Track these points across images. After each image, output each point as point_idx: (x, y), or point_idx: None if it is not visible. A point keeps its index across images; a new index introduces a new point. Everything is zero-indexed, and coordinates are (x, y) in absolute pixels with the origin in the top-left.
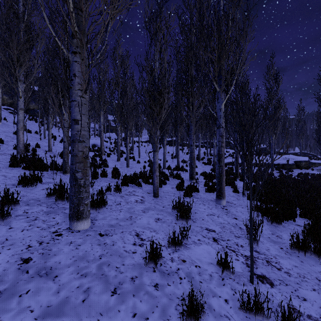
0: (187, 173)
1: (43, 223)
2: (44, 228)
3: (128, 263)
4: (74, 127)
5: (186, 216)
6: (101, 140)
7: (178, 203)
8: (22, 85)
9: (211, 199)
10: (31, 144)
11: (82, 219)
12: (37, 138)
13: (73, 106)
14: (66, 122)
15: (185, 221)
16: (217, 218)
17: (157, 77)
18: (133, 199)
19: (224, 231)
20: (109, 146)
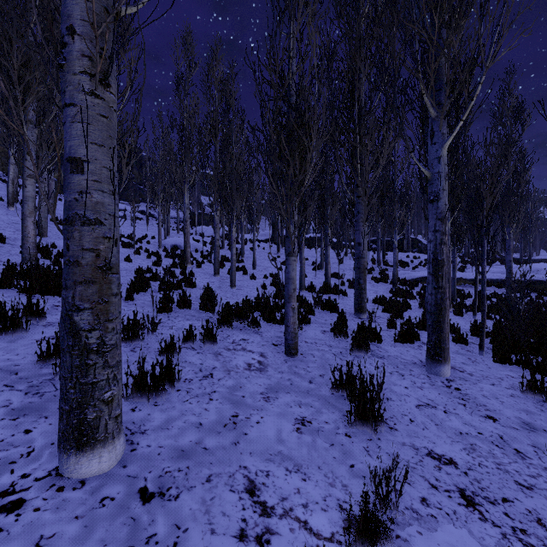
0: (346, 298)
1: None
2: None
3: None
4: (70, 180)
5: (374, 417)
6: (186, 236)
7: (346, 376)
8: (32, 129)
9: (414, 360)
10: (60, 244)
11: (92, 445)
12: None
13: (67, 121)
14: None
15: (371, 430)
16: (446, 416)
17: (295, 92)
18: (242, 360)
19: (480, 463)
20: (201, 249)
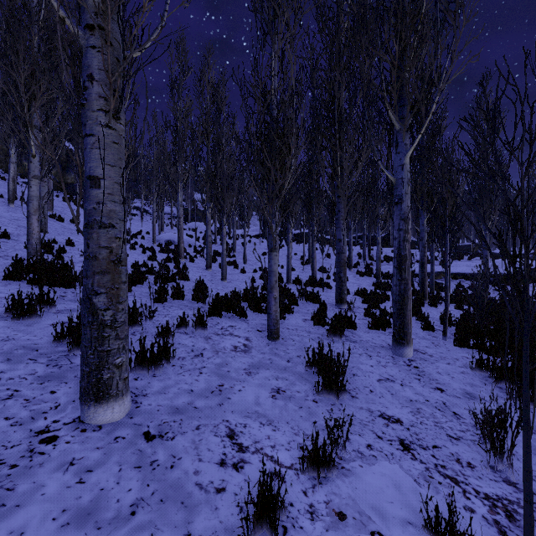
0: (330, 291)
1: (23, 407)
2: (20, 421)
3: (202, 529)
4: (90, 193)
5: (337, 386)
6: (179, 232)
7: (318, 355)
8: (36, 134)
9: (383, 344)
10: (59, 240)
11: (107, 399)
12: (72, 230)
13: (88, 147)
14: None
15: (334, 397)
16: (402, 388)
17: (276, 106)
18: (229, 343)
19: (421, 422)
20: (194, 244)
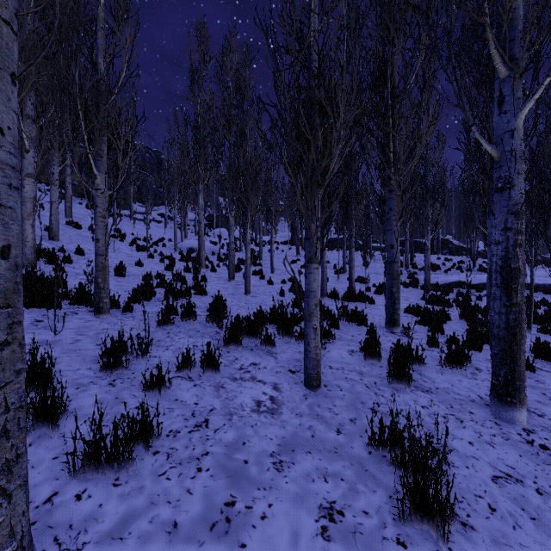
0: (373, 307)
1: None
2: None
3: None
4: None
5: (443, 517)
6: (200, 239)
7: (389, 430)
8: (30, 125)
9: (471, 395)
10: (70, 248)
11: None
12: (89, 237)
13: None
14: (102, 194)
15: (436, 534)
16: (543, 502)
17: (317, 55)
18: (250, 396)
19: None
20: (217, 252)
